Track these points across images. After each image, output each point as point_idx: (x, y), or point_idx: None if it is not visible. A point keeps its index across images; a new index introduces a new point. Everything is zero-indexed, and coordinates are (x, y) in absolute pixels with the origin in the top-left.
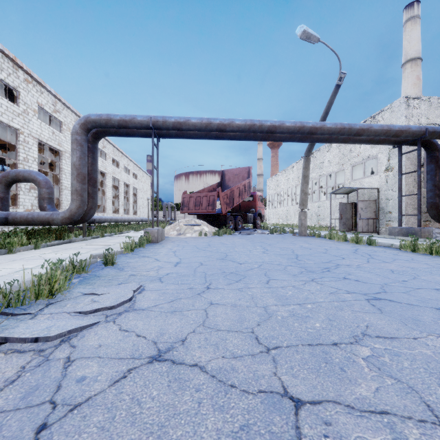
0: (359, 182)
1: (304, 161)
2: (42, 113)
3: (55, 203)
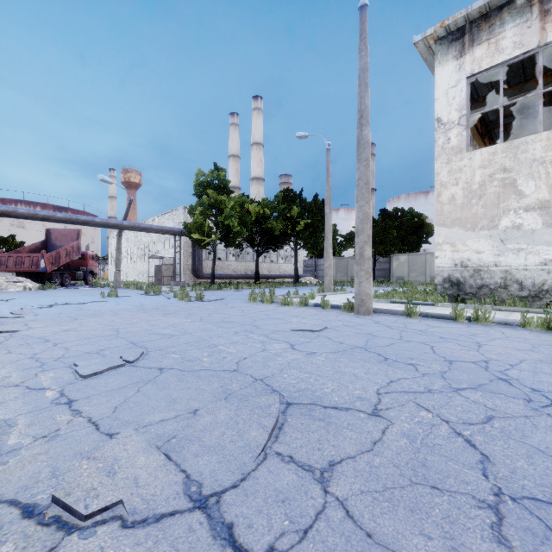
0: (168, 251)
1: (118, 238)
2: None
3: None
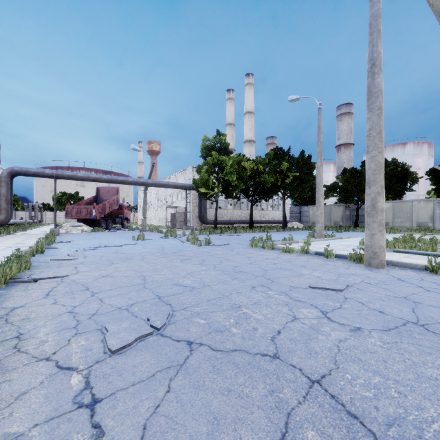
0: (180, 202)
1: (144, 193)
2: None
3: None
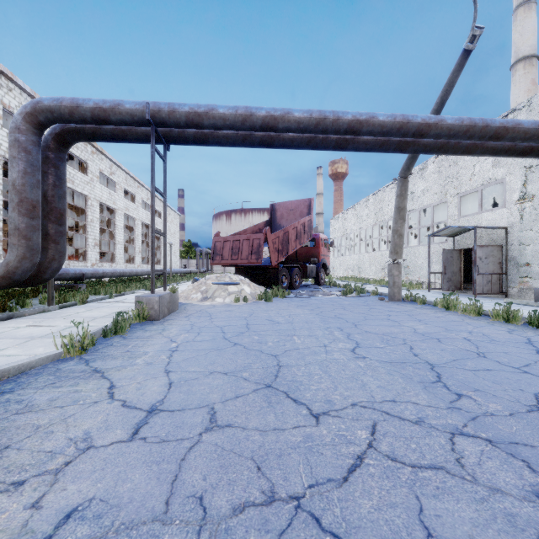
0: (473, 219)
1: (399, 184)
2: None
3: None
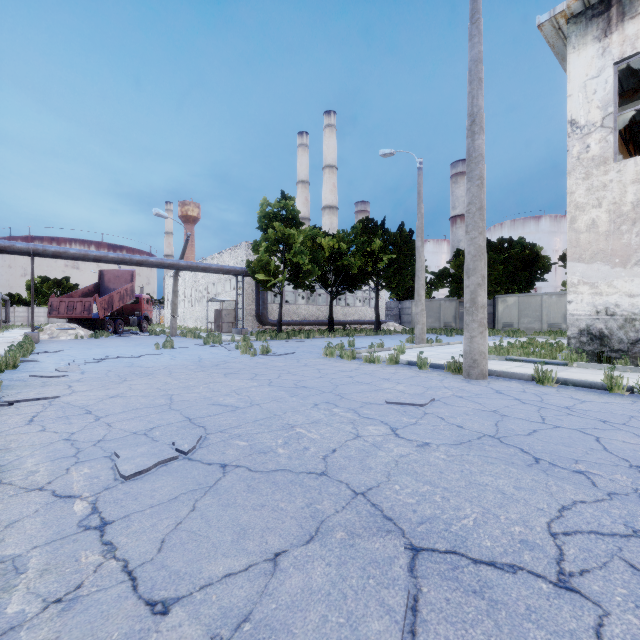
0: (228, 294)
1: (174, 280)
2: None
3: None
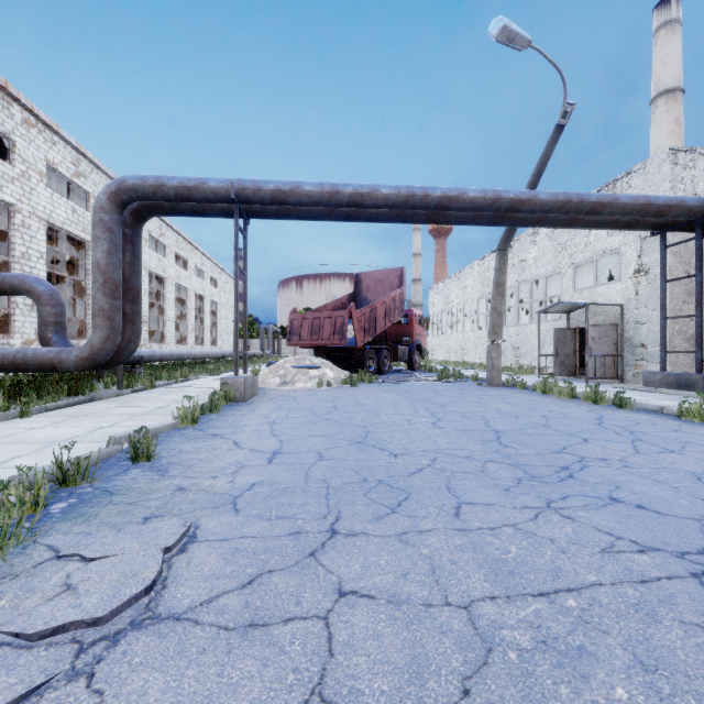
0: (588, 294)
1: (498, 258)
2: (57, 179)
3: (78, 328)
